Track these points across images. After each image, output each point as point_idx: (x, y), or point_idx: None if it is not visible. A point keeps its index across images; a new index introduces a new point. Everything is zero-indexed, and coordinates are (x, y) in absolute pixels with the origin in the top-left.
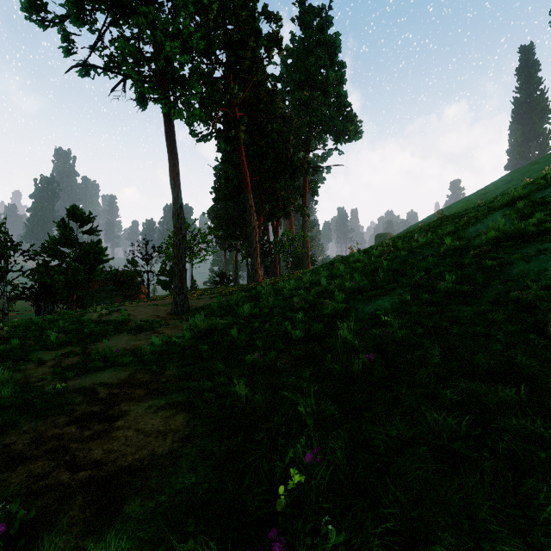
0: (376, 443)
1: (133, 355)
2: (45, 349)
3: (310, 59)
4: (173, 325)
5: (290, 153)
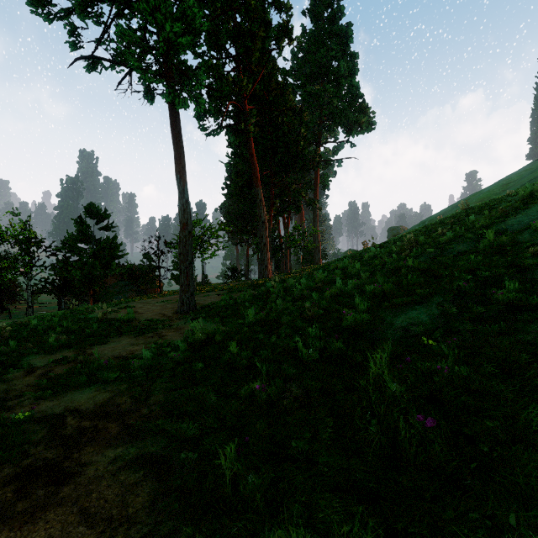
0: None
1: (122, 369)
2: (42, 352)
3: (321, 51)
4: (177, 325)
5: (301, 146)
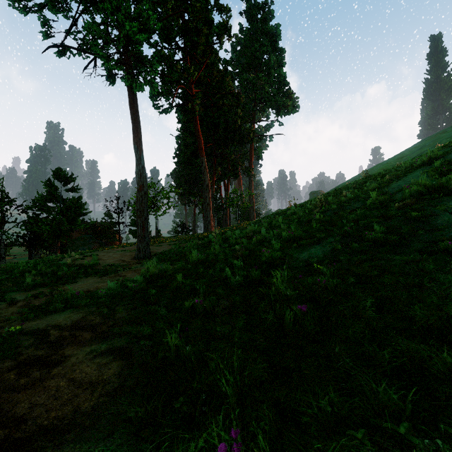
0: (306, 420)
1: (91, 298)
2: (21, 290)
3: (255, 46)
4: (134, 268)
5: (238, 124)
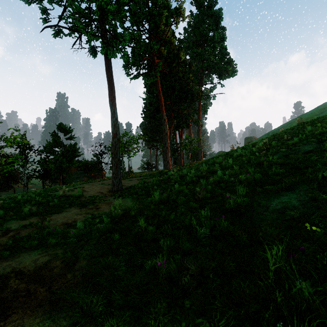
0: None
1: (63, 235)
2: (19, 218)
3: (203, 26)
4: (108, 200)
5: (190, 85)
